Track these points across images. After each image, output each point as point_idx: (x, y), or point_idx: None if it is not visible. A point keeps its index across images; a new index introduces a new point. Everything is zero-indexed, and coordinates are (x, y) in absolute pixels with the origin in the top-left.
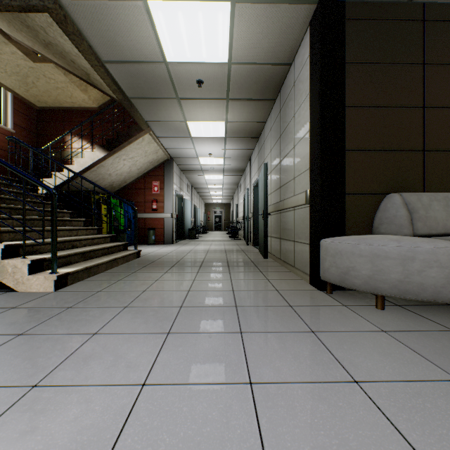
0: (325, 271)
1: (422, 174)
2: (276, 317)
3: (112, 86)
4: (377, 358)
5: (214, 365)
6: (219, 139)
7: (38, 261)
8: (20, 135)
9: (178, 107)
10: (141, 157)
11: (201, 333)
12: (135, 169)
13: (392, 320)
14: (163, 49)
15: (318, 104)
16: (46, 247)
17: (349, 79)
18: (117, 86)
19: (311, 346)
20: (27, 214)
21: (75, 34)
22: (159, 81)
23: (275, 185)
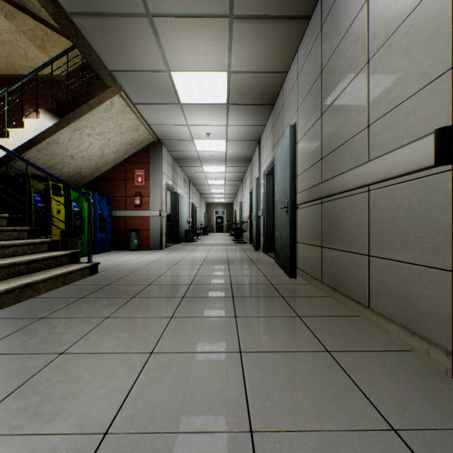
0: None
1: None
2: None
3: None
4: None
5: None
6: (218, 108)
7: None
8: None
9: (153, 39)
10: (115, 135)
11: None
12: (109, 151)
13: None
14: None
15: None
16: None
17: None
18: None
19: None
20: None
21: None
22: None
23: (308, 160)
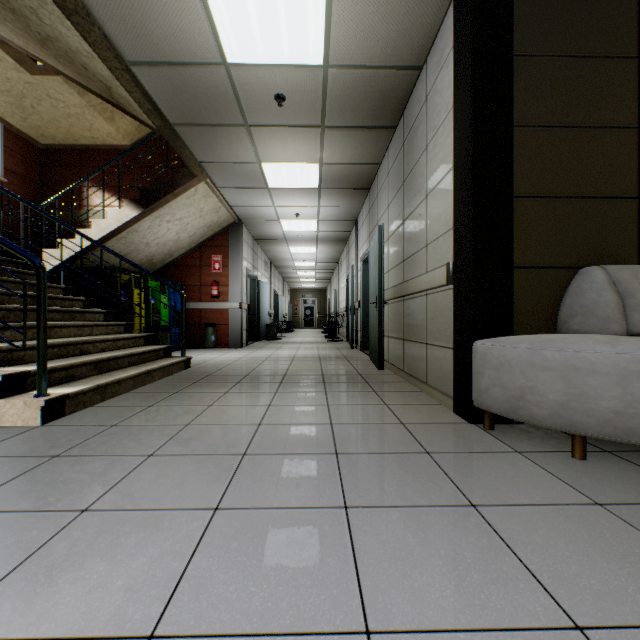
0: (481, 392)
1: (636, 235)
2: (406, 475)
3: (145, 103)
4: (604, 568)
5: (296, 584)
6: (309, 191)
7: (15, 376)
8: (15, 186)
9: (247, 140)
10: (194, 219)
11: (274, 509)
12: (185, 236)
13: (607, 482)
14: (221, 41)
15: (470, 122)
16: (36, 354)
17: (519, 82)
18: (151, 105)
19: (476, 537)
20: (11, 301)
21: (79, 12)
22: (217, 97)
23: (395, 259)
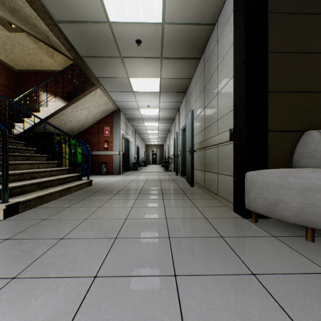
0: (250, 201)
1: None
2: (210, 252)
3: (66, 44)
4: None
5: None
6: (155, 93)
7: None
8: (2, 91)
9: (121, 65)
10: (95, 108)
11: (131, 277)
12: (90, 117)
13: None
14: (106, 9)
15: (243, 50)
16: None
17: (271, 28)
18: (70, 45)
19: (258, 299)
20: None
21: None
22: (105, 41)
23: (200, 128)
